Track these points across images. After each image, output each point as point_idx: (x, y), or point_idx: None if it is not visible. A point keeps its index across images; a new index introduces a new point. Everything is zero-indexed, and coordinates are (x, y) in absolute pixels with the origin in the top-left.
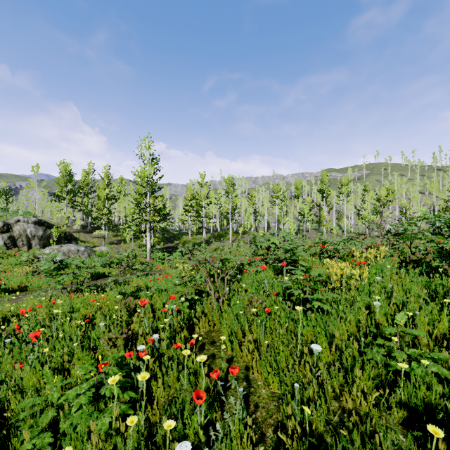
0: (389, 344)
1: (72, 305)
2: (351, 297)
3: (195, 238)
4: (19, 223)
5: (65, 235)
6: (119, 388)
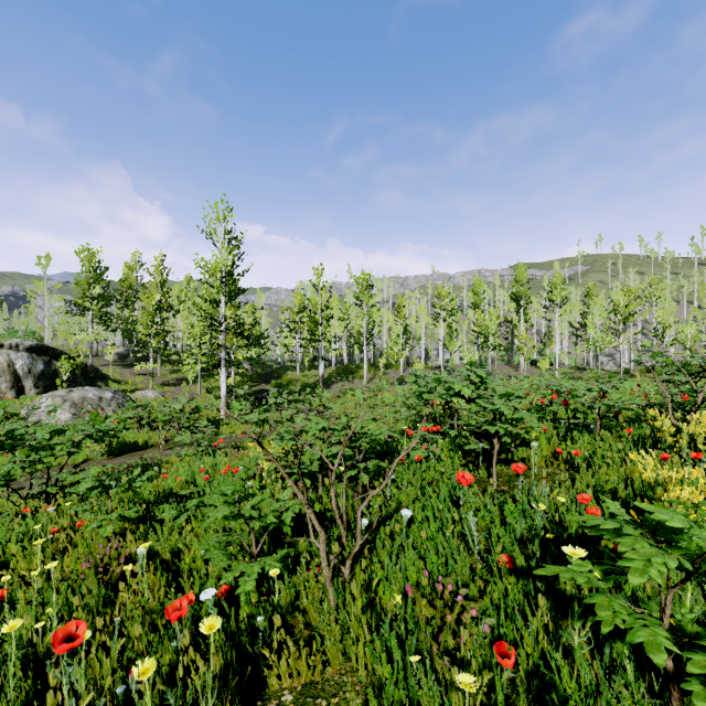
0: None
1: None
2: None
3: (307, 376)
4: (1, 350)
5: (84, 372)
6: None
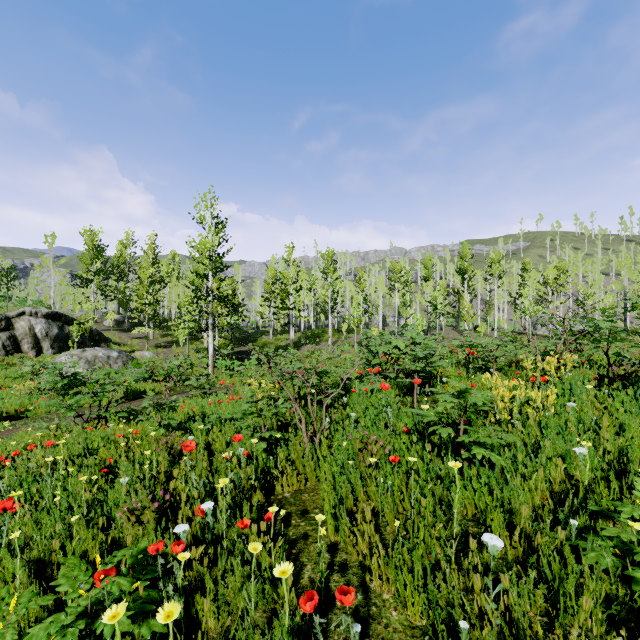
0: (627, 538)
1: (86, 443)
2: (529, 437)
3: (279, 339)
4: (23, 317)
5: (90, 335)
6: (130, 620)
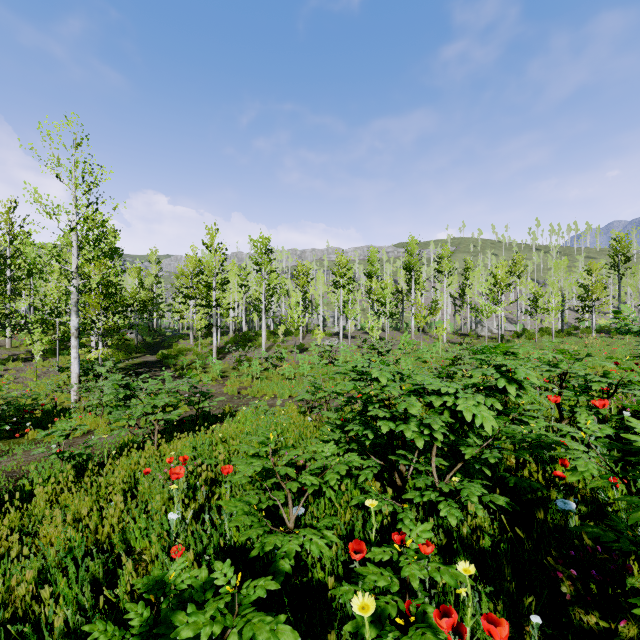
0: None
1: None
2: None
3: (201, 344)
4: None
5: None
6: None
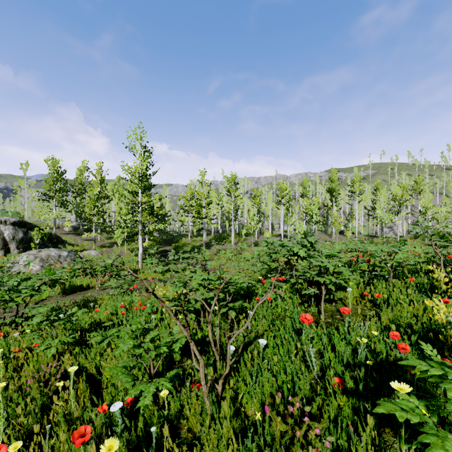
0: None
1: None
2: None
3: (195, 241)
4: None
5: (50, 238)
6: None
